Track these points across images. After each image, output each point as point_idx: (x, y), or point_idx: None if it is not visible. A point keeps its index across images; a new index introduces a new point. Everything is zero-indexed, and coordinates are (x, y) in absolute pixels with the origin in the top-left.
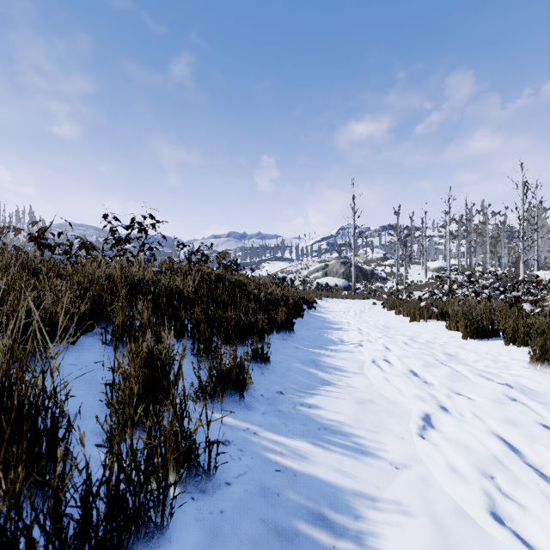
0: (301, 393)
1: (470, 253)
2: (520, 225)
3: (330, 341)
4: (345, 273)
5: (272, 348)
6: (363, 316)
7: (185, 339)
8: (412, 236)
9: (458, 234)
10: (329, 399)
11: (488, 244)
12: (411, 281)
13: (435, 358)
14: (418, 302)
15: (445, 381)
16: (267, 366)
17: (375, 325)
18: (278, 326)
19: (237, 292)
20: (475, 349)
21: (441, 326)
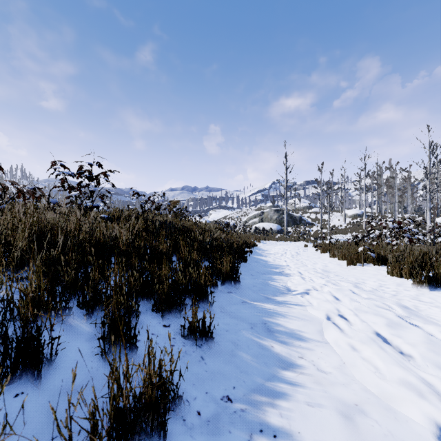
0: (256, 394)
1: (381, 202)
2: (427, 179)
3: (276, 290)
4: (278, 219)
5: (217, 306)
6: (300, 259)
7: (99, 310)
8: (332, 189)
9: (371, 186)
10: (299, 409)
11: (397, 195)
12: (332, 226)
13: (400, 317)
14: (349, 246)
15: (438, 360)
16: (209, 342)
17: (315, 269)
18: (223, 276)
19: (181, 240)
20: (435, 302)
21: (380, 270)
